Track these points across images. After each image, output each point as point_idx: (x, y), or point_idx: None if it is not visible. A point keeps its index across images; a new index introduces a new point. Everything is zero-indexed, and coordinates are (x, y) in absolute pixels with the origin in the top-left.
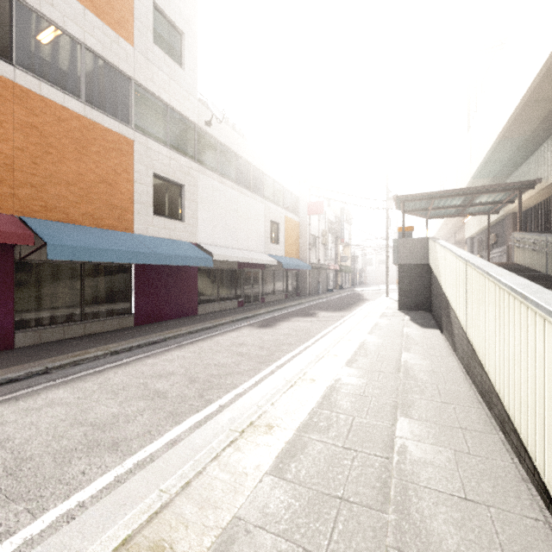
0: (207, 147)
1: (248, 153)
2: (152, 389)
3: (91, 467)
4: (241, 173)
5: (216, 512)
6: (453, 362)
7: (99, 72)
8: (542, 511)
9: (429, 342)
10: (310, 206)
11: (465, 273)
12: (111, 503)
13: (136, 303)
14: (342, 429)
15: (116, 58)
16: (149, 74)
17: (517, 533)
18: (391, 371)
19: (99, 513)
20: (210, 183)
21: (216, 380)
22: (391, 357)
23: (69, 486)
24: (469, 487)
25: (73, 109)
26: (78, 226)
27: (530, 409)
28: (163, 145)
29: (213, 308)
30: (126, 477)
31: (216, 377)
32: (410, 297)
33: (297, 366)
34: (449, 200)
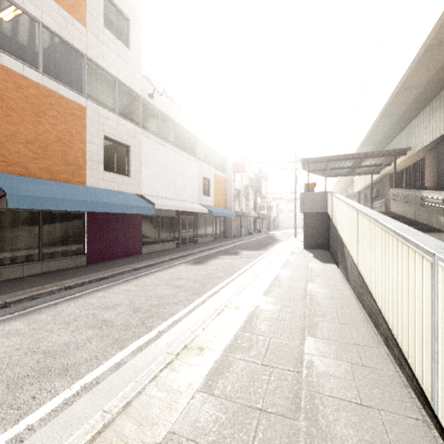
0: (150, 115)
1: (184, 121)
2: (100, 319)
3: (42, 391)
4: (178, 138)
5: (153, 428)
6: (347, 290)
7: (55, 47)
8: (420, 411)
9: (329, 274)
10: (235, 166)
11: (356, 220)
12: (58, 424)
13: (89, 244)
14: (261, 348)
15: (70, 36)
16: (100, 52)
17: (403, 432)
18: (299, 298)
19: (46, 435)
20: (153, 145)
21: (156, 310)
22: (299, 287)
23: (19, 411)
24: (363, 394)
25: (32, 78)
26: (36, 179)
27: (411, 329)
28: (112, 112)
29: (155, 248)
30: (73, 399)
31: (157, 307)
32: (313, 239)
33: (224, 296)
34: (343, 163)
